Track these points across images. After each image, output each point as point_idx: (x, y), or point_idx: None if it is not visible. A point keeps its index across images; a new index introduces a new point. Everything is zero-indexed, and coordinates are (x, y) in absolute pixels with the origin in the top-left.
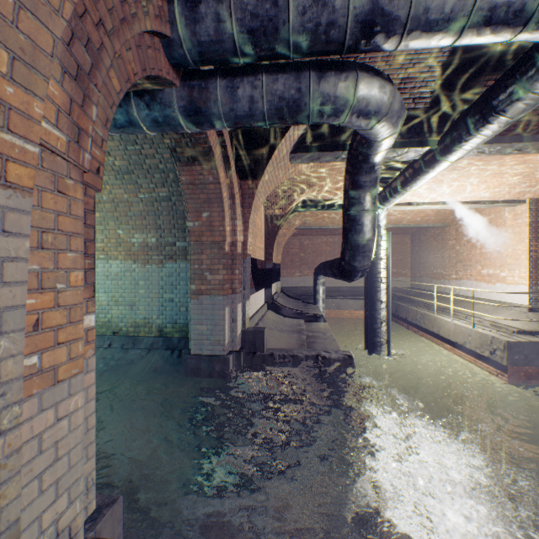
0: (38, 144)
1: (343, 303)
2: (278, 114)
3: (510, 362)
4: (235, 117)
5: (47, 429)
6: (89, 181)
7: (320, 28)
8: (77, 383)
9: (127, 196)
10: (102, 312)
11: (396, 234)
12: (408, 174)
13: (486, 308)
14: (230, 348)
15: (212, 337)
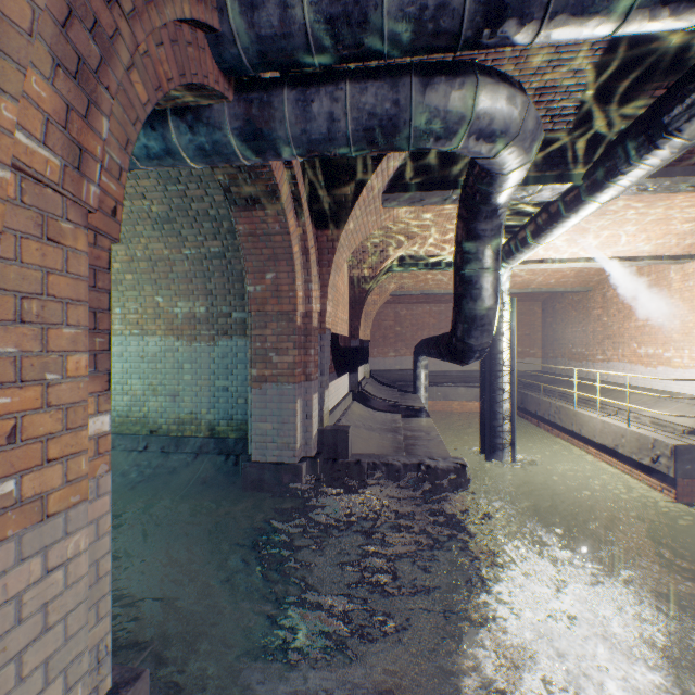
0: (8, 166)
1: (451, 392)
2: (367, 136)
3: (680, 473)
4: (308, 142)
5: (30, 586)
6: (100, 226)
7: (426, 12)
8: (78, 516)
9: (168, 252)
10: (136, 404)
11: (521, 301)
12: (542, 221)
13: (644, 400)
14: (303, 453)
15: (279, 438)
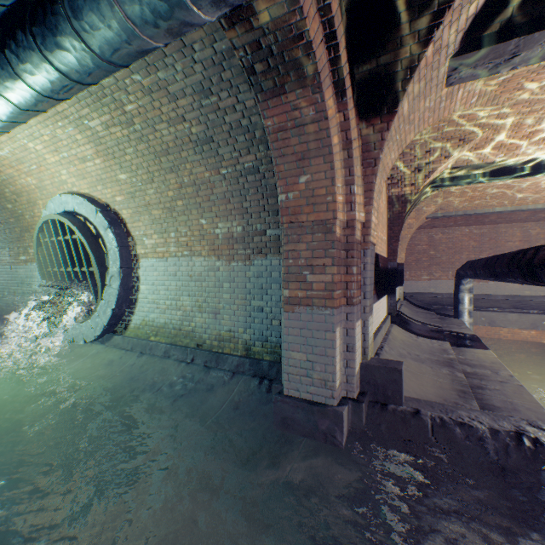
0: None
1: (498, 318)
2: None
3: None
4: None
5: None
6: None
7: None
8: None
9: (208, 174)
10: (186, 318)
11: None
12: None
13: None
14: (342, 391)
15: (314, 373)
